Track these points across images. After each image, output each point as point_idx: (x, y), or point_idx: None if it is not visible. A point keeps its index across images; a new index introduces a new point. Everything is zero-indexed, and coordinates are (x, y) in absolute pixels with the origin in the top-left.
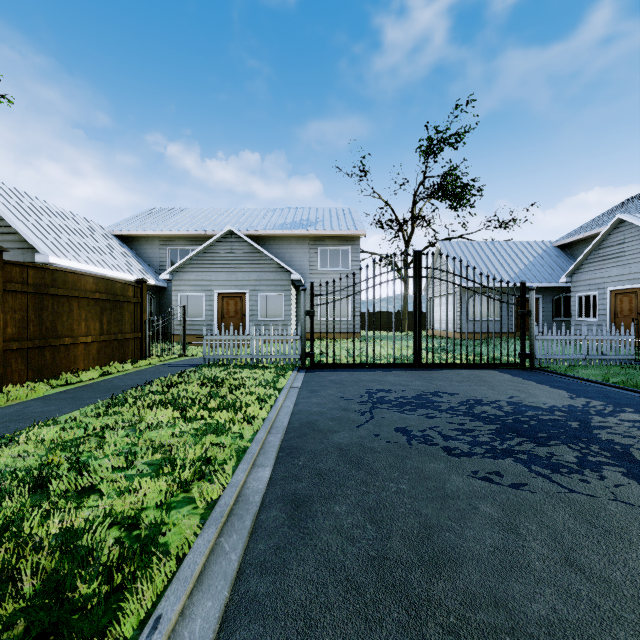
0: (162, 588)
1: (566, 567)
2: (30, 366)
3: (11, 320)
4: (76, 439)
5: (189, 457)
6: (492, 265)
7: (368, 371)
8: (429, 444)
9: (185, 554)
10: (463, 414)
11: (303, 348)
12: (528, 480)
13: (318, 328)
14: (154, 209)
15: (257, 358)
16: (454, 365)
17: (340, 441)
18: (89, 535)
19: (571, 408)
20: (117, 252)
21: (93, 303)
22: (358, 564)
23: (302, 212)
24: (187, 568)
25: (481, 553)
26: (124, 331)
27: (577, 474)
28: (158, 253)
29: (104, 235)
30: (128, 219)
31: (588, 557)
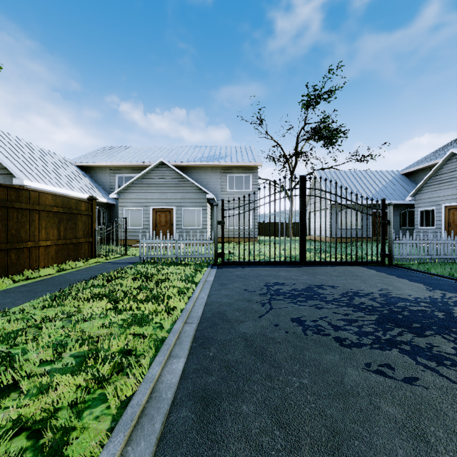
0: None
1: None
2: None
3: None
4: (15, 331)
5: (113, 348)
6: (355, 188)
7: (265, 267)
8: (322, 334)
9: None
10: (346, 305)
11: (215, 250)
12: (418, 374)
13: (227, 234)
14: (107, 147)
15: (180, 257)
16: (331, 263)
17: (245, 331)
18: None
19: (432, 299)
20: (78, 178)
21: (52, 215)
22: None
23: (215, 149)
24: None
25: None
26: (78, 237)
27: None
28: (109, 179)
29: (68, 165)
30: (87, 154)
31: None
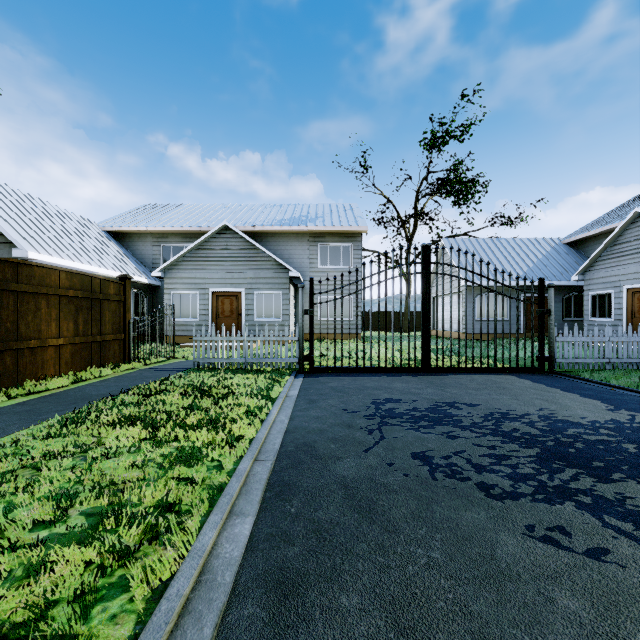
0: None
1: None
2: None
3: None
4: (1, 475)
5: (145, 502)
6: (499, 263)
7: (372, 376)
8: (458, 478)
9: None
10: (491, 433)
11: (301, 351)
12: (608, 543)
13: (318, 328)
14: (148, 205)
15: (251, 361)
16: (466, 369)
17: (345, 473)
18: None
19: (617, 424)
20: (107, 249)
21: (66, 301)
22: None
23: (301, 208)
24: None
25: None
26: (104, 332)
27: None
28: (151, 250)
29: (93, 231)
30: (120, 215)
31: None
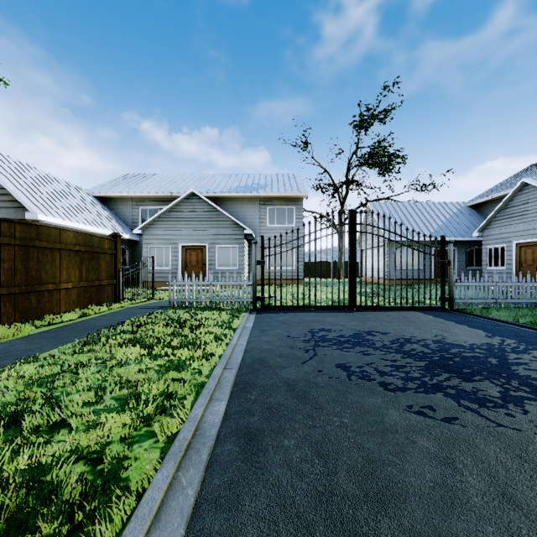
0: (121, 526)
1: (504, 503)
2: (17, 309)
3: (0, 269)
4: (52, 375)
5: (153, 392)
6: (415, 222)
7: (310, 313)
8: (367, 379)
9: (145, 489)
10: (395, 351)
11: (254, 293)
12: (459, 414)
13: (267, 275)
14: (128, 175)
15: (215, 301)
16: (384, 307)
17: (288, 377)
18: (55, 471)
19: (489, 346)
20: (96, 211)
21: (73, 254)
22: (307, 500)
23: (253, 177)
24: (145, 505)
25: (422, 488)
26: (101, 278)
27: (502, 408)
28: (131, 212)
29: (85, 196)
30: (106, 183)
31: (523, 493)
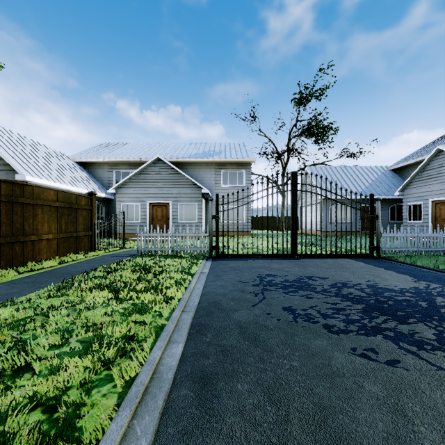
0: None
1: None
2: (3, 257)
3: None
4: (24, 319)
5: (116, 334)
6: (345, 183)
7: (258, 260)
8: (311, 322)
9: (98, 440)
10: (334, 295)
11: (210, 243)
12: (400, 357)
13: (221, 228)
14: (105, 143)
15: (176, 250)
16: (321, 255)
17: (240, 319)
18: (10, 420)
19: (417, 290)
20: (77, 173)
21: (54, 209)
22: None
23: (210, 145)
24: None
25: (376, 440)
26: (78, 230)
27: (440, 351)
28: (107, 174)
29: (68, 161)
30: (86, 150)
31: None
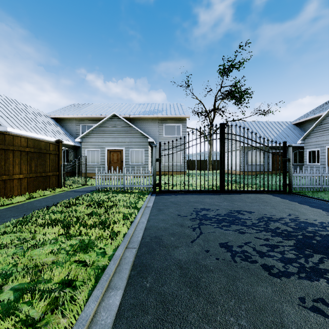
0: None
1: None
2: None
3: None
4: None
5: (54, 279)
6: (259, 134)
7: (193, 195)
8: (250, 261)
9: None
10: (264, 230)
11: (154, 181)
12: None
13: (163, 169)
14: (74, 104)
15: (127, 187)
16: (244, 191)
17: (180, 258)
18: None
19: None
20: (51, 126)
21: (24, 154)
22: None
23: (154, 105)
24: None
25: None
26: (47, 171)
27: None
28: (75, 127)
29: (44, 117)
30: (59, 109)
31: None
